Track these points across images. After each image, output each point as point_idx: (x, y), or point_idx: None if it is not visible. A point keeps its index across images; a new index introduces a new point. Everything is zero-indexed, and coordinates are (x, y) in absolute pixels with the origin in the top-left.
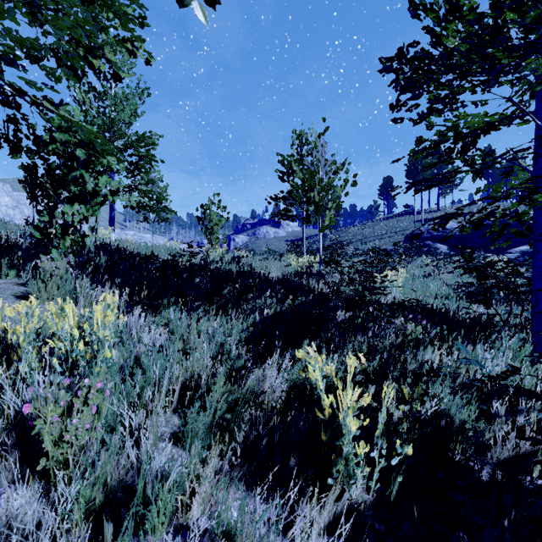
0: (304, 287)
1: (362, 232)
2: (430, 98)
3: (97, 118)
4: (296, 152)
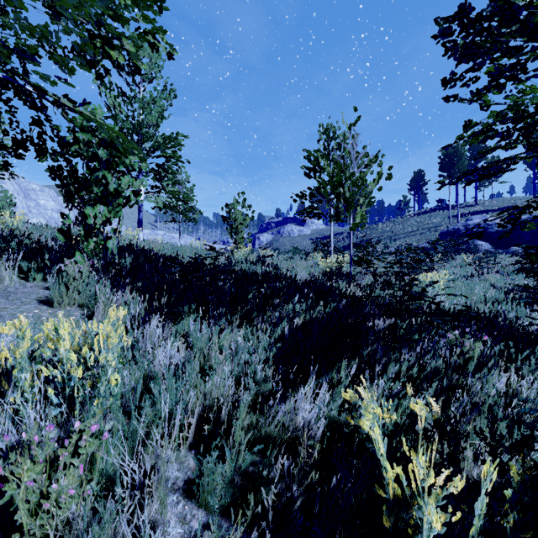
0: (334, 290)
1: (391, 229)
2: (490, 71)
3: (126, 122)
4: (323, 147)
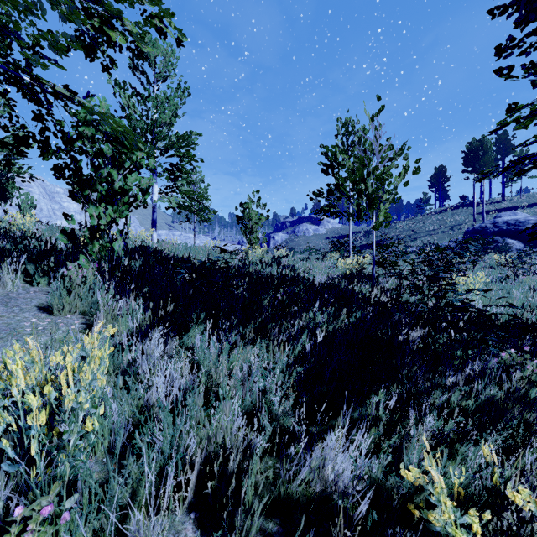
0: (357, 295)
1: (411, 227)
2: None
3: (140, 121)
4: (341, 142)
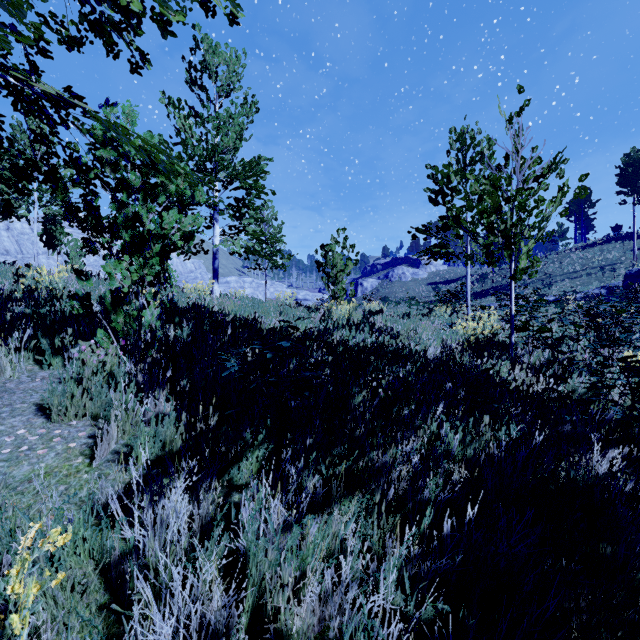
0: (493, 380)
1: (542, 269)
2: None
3: (197, 147)
4: (456, 160)
